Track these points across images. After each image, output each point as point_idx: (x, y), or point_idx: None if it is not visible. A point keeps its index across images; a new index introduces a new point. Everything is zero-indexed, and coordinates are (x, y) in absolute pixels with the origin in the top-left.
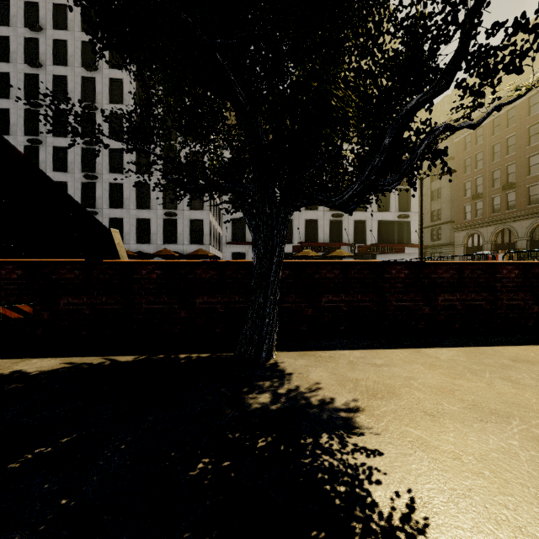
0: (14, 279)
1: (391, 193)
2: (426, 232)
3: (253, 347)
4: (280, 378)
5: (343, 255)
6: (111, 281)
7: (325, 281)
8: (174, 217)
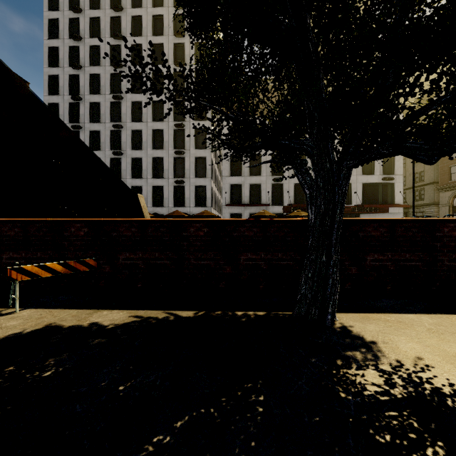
0: (82, 236)
1: None
2: (408, 192)
3: (317, 308)
4: (367, 348)
5: None
6: (163, 238)
7: (370, 239)
8: (182, 184)
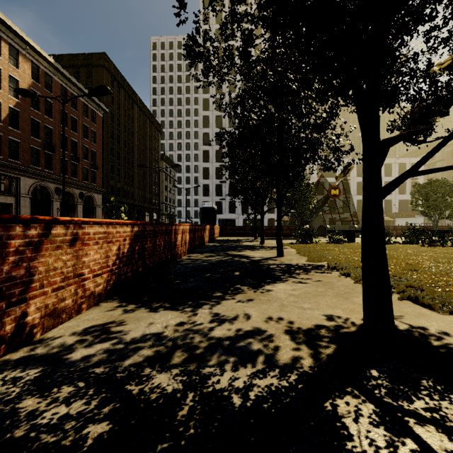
0: (391, 228)
1: (406, 184)
2: None
3: None
4: None
5: (390, 220)
6: (405, 228)
7: (439, 229)
8: None
